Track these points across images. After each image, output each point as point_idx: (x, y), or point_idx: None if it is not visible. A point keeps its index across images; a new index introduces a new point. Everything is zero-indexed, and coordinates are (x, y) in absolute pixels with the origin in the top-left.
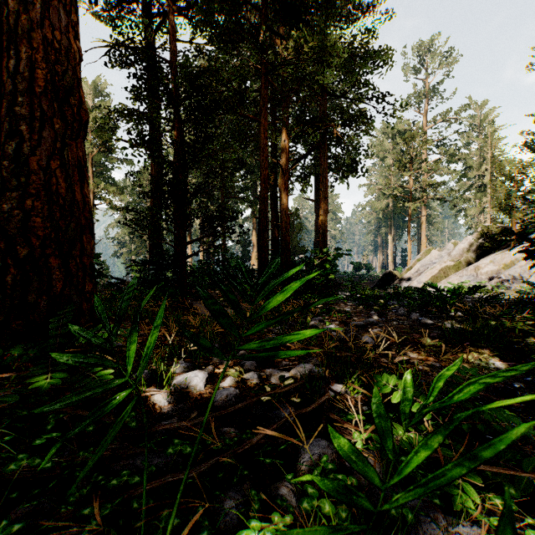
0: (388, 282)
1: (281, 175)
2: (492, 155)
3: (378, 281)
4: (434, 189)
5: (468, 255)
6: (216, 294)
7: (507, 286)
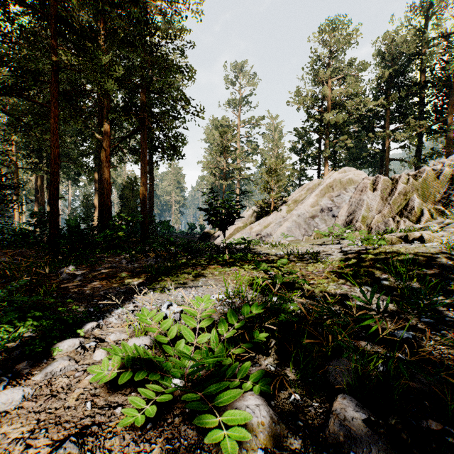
0: (206, 238)
1: (103, 149)
2: (278, 153)
3: (199, 238)
4: (238, 172)
5: (251, 219)
6: (4, 253)
7: (264, 239)
